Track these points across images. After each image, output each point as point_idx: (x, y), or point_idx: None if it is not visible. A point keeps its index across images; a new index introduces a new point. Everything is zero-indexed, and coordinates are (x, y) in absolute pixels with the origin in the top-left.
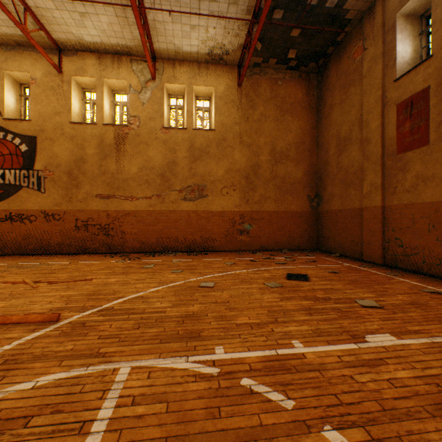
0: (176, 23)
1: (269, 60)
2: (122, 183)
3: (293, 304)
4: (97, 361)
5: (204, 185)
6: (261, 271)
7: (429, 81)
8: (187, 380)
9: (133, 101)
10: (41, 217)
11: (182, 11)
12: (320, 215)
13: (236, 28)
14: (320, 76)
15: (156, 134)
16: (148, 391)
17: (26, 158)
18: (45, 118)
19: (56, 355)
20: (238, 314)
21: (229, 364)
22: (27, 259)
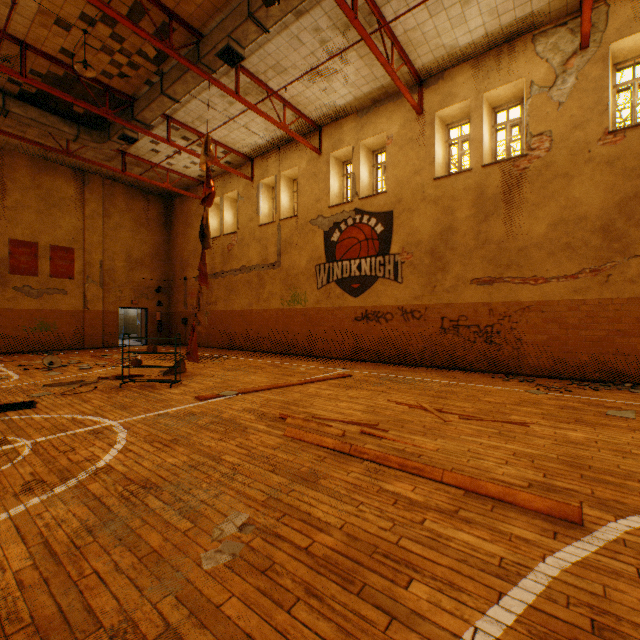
0: None
1: None
2: (515, 256)
3: None
4: None
5: None
6: None
7: None
8: None
9: (537, 109)
10: (397, 316)
11: None
12: None
13: None
14: None
15: (588, 152)
16: None
17: (381, 241)
18: (402, 184)
19: None
20: None
21: None
22: (387, 369)
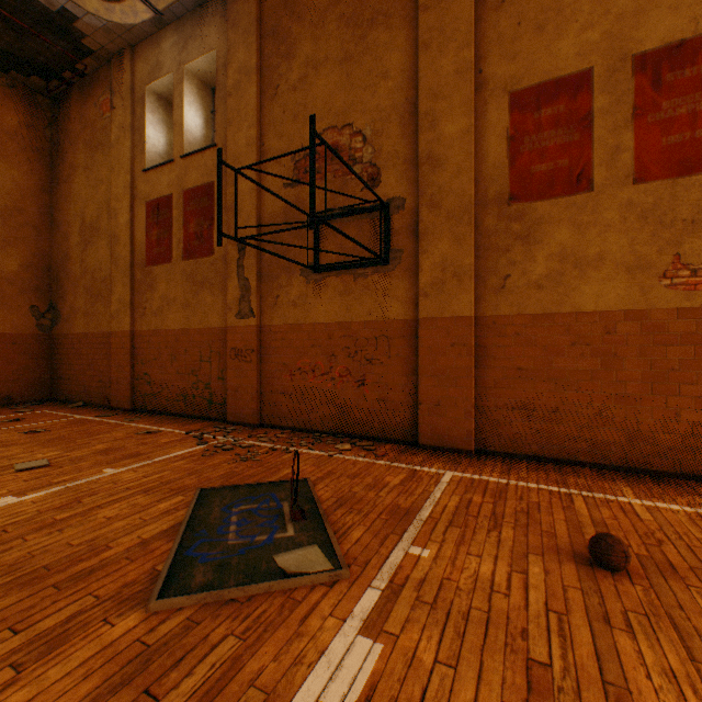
0: None
1: None
2: None
3: None
4: None
5: None
6: None
7: (173, 189)
8: None
9: None
10: None
11: None
12: (58, 341)
13: None
14: (59, 108)
15: None
16: None
17: None
18: None
19: None
20: None
21: None
22: None
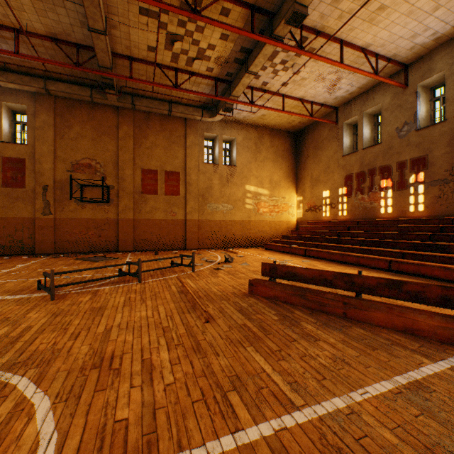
0: None
1: None
2: None
3: None
4: None
5: None
6: None
7: None
8: None
9: None
10: None
11: None
12: None
13: None
14: None
15: None
16: None
17: None
18: None
19: None
20: None
21: None
22: None
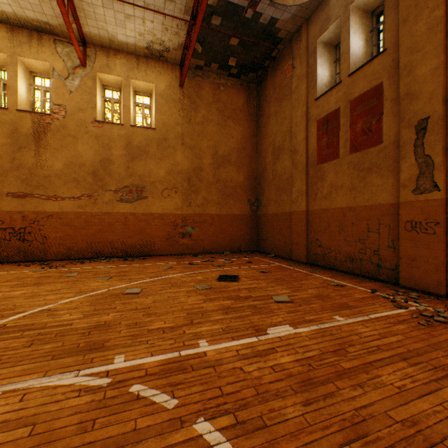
0: (108, 8)
1: (211, 64)
2: (43, 180)
3: (215, 304)
4: None
5: (143, 186)
6: (196, 274)
7: (340, 103)
8: (69, 397)
9: (58, 88)
10: None
11: None
12: (259, 218)
13: (175, 26)
14: (260, 87)
15: (87, 127)
16: (14, 416)
17: None
18: None
19: None
20: (155, 319)
21: (125, 372)
22: None
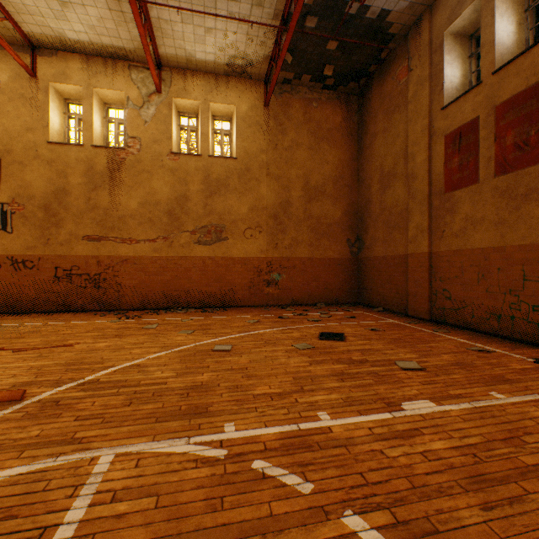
0: (187, 23)
1: (302, 76)
2: (118, 221)
3: (324, 368)
4: (70, 449)
5: (222, 225)
6: (290, 330)
7: (479, 110)
8: (186, 467)
9: (132, 119)
10: (7, 265)
11: (194, 9)
12: (361, 262)
13: (261, 35)
14: (362, 98)
15: (162, 161)
16: (135, 484)
17: None
18: (13, 135)
19: (16, 444)
20: (257, 383)
21: (240, 444)
22: None
